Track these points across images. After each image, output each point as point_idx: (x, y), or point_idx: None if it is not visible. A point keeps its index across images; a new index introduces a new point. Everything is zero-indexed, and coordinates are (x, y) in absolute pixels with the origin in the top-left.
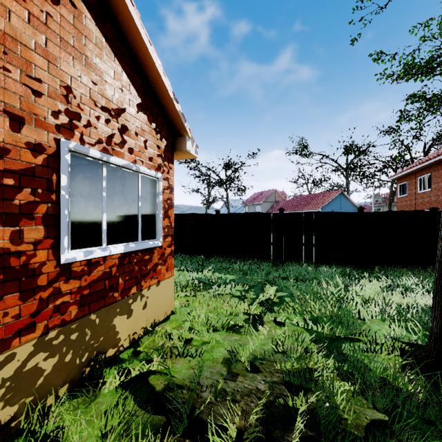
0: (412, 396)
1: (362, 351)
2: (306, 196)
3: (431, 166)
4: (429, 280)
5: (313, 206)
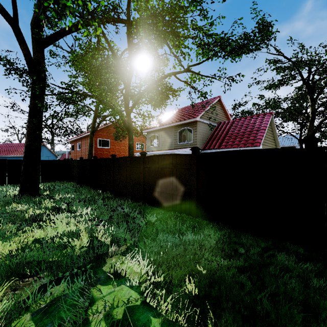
0: (8, 198)
1: (2, 198)
2: (15, 144)
3: (81, 139)
4: (49, 183)
5: (20, 153)
